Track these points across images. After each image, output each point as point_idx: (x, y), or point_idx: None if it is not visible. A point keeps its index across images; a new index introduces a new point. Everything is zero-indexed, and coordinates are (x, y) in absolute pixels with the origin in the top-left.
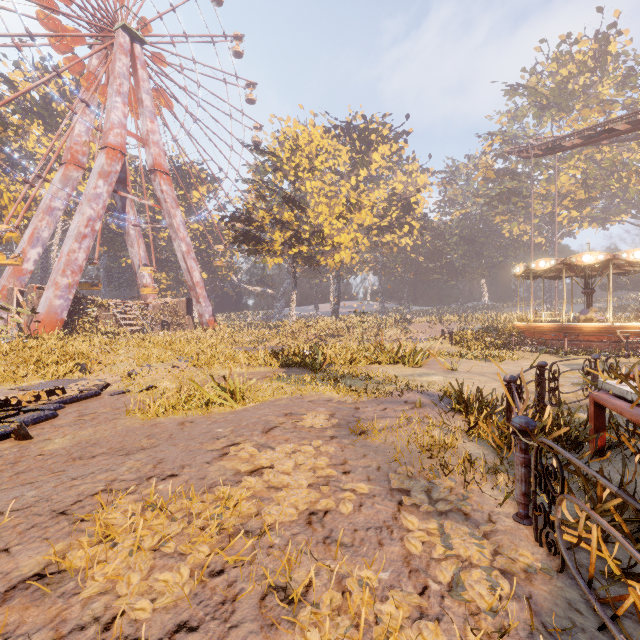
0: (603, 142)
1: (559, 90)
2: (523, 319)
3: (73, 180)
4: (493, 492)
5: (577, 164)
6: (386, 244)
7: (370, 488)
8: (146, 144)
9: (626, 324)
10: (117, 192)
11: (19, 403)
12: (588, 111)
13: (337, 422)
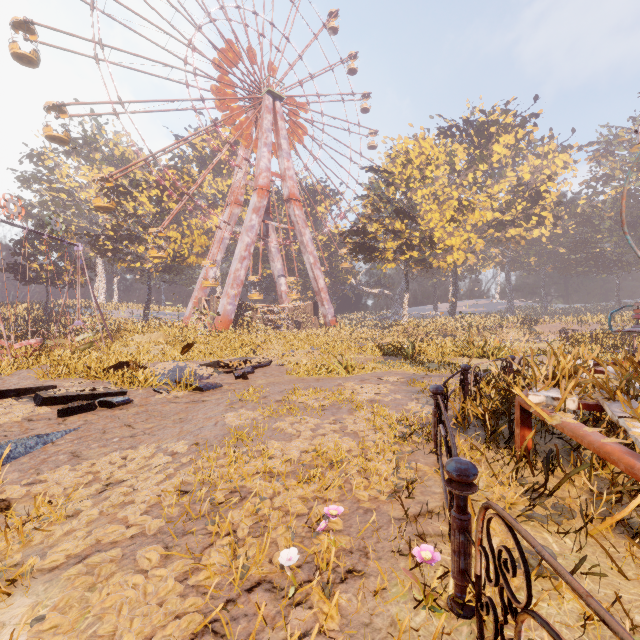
0: None
1: None
2: None
3: (235, 215)
4: None
5: None
6: (511, 238)
7: (403, 398)
8: (284, 179)
9: None
10: (264, 221)
11: (233, 366)
12: None
13: (404, 381)
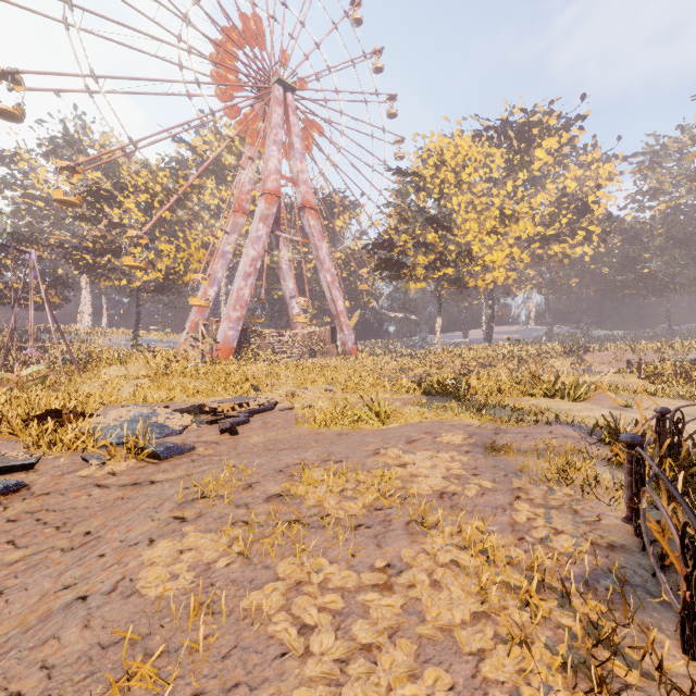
0: None
1: None
2: None
3: (239, 226)
4: (612, 503)
5: None
6: (553, 256)
7: (494, 486)
8: (296, 184)
9: None
10: (273, 232)
11: (222, 411)
12: None
13: (474, 442)
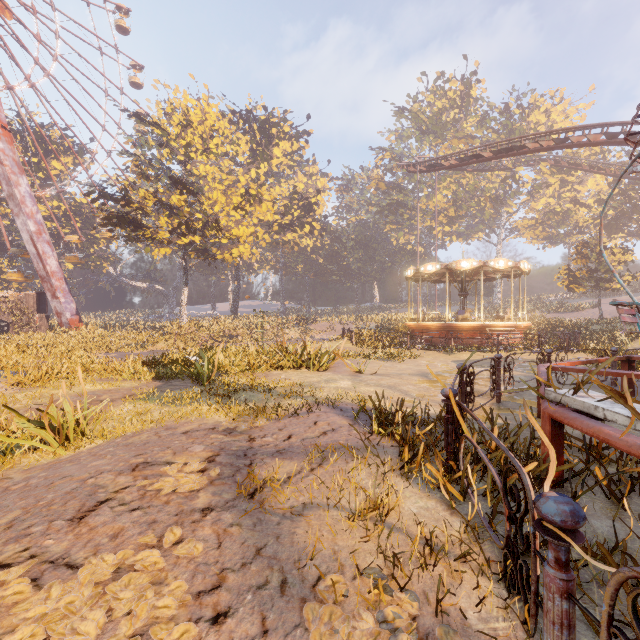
0: (468, 169)
1: (436, 120)
2: (413, 319)
3: None
4: (478, 609)
5: (449, 186)
6: (287, 243)
7: None
8: None
9: (493, 323)
10: None
11: None
12: (457, 142)
13: (219, 472)
